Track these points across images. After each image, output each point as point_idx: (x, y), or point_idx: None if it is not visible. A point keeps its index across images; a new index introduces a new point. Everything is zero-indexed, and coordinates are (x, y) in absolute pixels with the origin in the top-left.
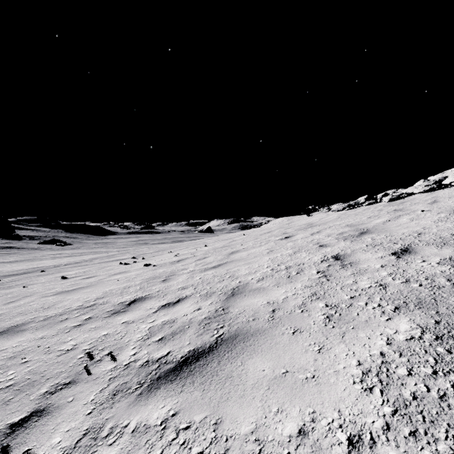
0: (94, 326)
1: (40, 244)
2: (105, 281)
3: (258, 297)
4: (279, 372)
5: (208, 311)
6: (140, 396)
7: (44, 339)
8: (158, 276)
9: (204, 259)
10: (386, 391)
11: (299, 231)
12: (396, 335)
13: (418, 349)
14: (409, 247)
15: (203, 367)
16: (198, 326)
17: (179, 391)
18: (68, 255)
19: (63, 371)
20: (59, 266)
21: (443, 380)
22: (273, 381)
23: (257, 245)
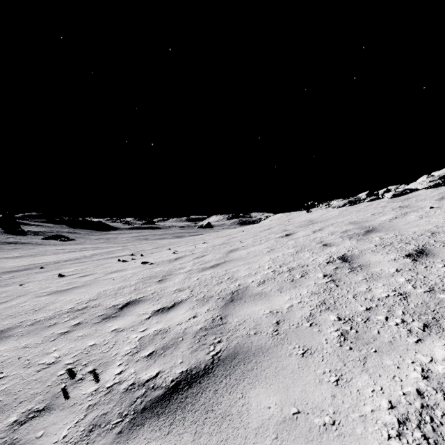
0: (82, 334)
1: (44, 239)
2: (100, 281)
3: (260, 304)
4: (288, 412)
5: (205, 319)
6: (120, 435)
7: (27, 348)
8: (154, 275)
9: (202, 257)
10: None
11: (300, 228)
12: (433, 365)
13: None
14: (425, 249)
15: (197, 397)
16: (192, 339)
17: (165, 432)
18: (70, 250)
19: (39, 392)
20: (59, 262)
21: None
22: (282, 426)
23: (257, 243)
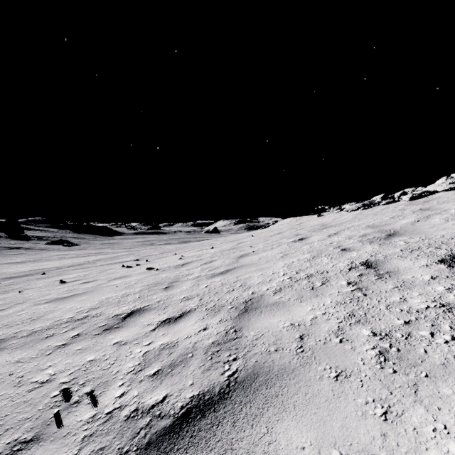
0: (81, 347)
1: (47, 244)
2: (103, 288)
3: (278, 315)
4: None
5: (217, 332)
6: None
7: (20, 363)
8: (160, 282)
9: (211, 263)
10: None
11: (314, 232)
12: None
13: None
14: None
15: (212, 430)
16: (204, 355)
17: None
18: (74, 255)
19: (28, 417)
20: (62, 268)
21: None
22: None
23: (269, 248)
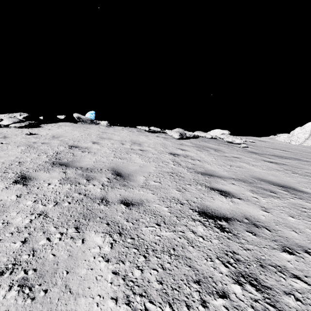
0: None
1: None
2: None
3: None
4: None
5: None
6: None
7: None
8: None
9: None
10: (152, 298)
11: None
12: (104, 250)
13: (123, 249)
14: (25, 175)
15: None
16: None
17: None
18: None
19: None
20: None
21: (152, 257)
22: None
23: None
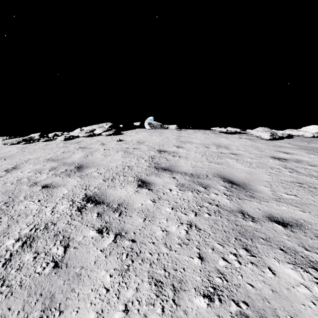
0: None
1: None
2: None
3: None
4: None
5: None
6: None
7: None
8: None
9: None
10: None
11: None
12: (316, 292)
13: None
14: (142, 179)
15: None
16: None
17: None
18: None
19: None
20: None
21: None
22: None
23: None
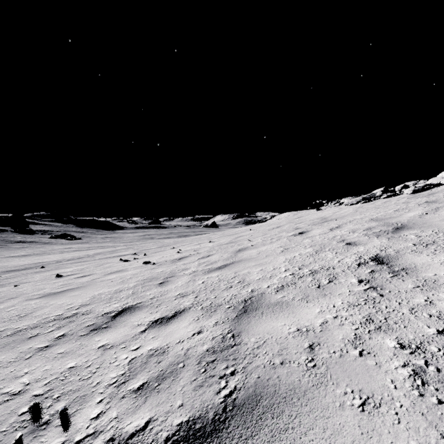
0: (63, 351)
1: (51, 238)
2: (97, 282)
3: (282, 318)
4: None
5: (212, 337)
6: None
7: None
8: (156, 277)
9: (208, 257)
10: None
11: (314, 226)
12: None
13: None
14: None
15: None
16: (197, 366)
17: None
18: (76, 249)
19: None
20: (61, 261)
21: None
22: None
23: (268, 242)
